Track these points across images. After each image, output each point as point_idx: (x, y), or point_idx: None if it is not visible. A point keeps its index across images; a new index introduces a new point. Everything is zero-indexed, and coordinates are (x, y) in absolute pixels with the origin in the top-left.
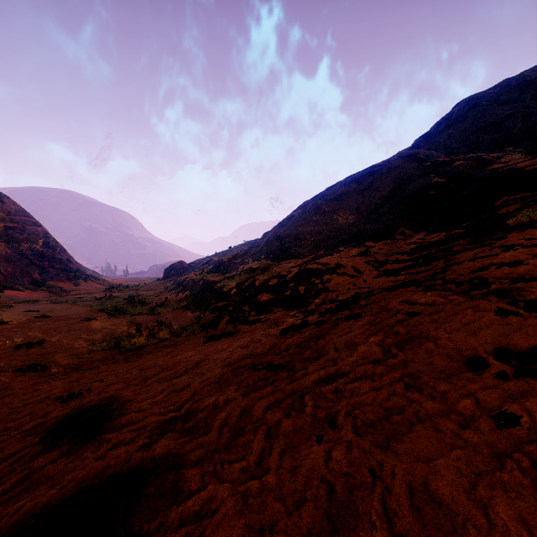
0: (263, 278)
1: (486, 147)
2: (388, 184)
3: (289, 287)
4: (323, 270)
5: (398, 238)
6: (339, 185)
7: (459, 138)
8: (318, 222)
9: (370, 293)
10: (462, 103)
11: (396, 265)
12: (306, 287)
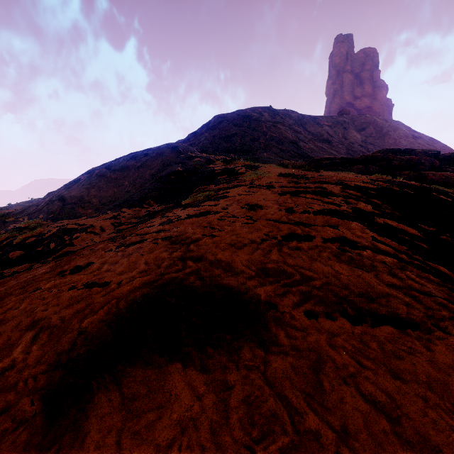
0: (22, 236)
1: (222, 150)
2: (156, 165)
3: (43, 244)
4: (78, 229)
5: (144, 207)
6: (123, 158)
7: (210, 140)
8: (102, 188)
9: (92, 245)
10: (216, 117)
11: (127, 226)
12: (57, 243)
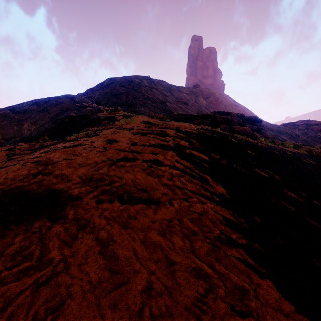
0: None
1: (112, 104)
2: (55, 110)
3: None
4: None
5: (40, 142)
6: (26, 103)
7: (103, 96)
8: (5, 126)
9: None
10: (109, 79)
11: (19, 156)
12: None
